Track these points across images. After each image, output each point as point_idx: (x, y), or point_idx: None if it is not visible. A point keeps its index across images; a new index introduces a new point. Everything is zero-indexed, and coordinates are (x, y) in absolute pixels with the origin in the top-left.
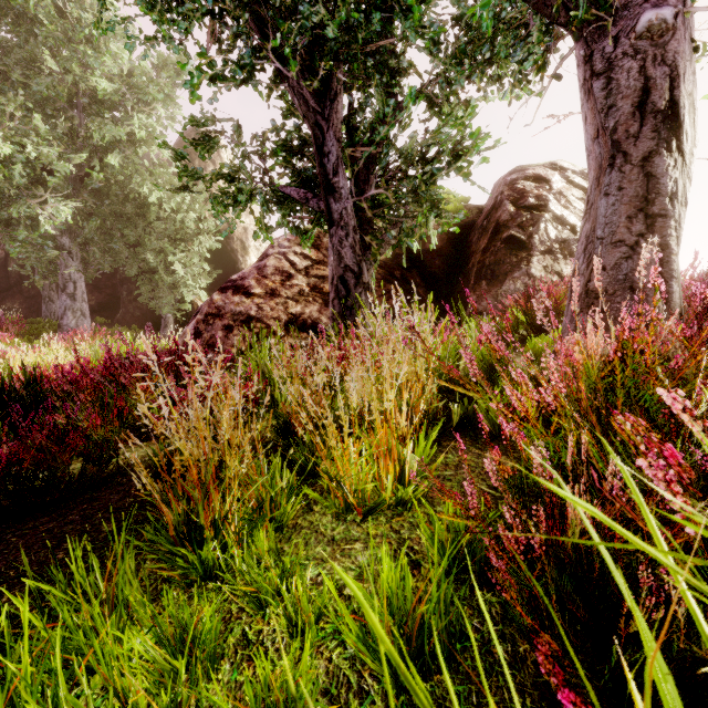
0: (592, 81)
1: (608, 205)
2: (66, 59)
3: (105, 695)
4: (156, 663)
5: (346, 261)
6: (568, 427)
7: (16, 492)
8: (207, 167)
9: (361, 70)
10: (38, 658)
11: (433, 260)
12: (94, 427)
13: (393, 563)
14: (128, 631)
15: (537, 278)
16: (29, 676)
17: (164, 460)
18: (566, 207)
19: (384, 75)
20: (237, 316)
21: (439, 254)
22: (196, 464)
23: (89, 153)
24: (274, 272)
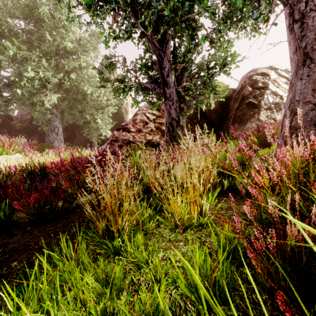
0: (293, 24)
1: (302, 84)
2: (55, 35)
3: (75, 301)
4: (96, 289)
5: (172, 115)
6: (284, 191)
7: (37, 214)
8: (111, 77)
9: (179, 29)
10: (49, 283)
11: (211, 114)
12: (67, 188)
13: (201, 252)
14: (84, 274)
15: (263, 121)
16: (46, 290)
17: (96, 202)
18: (278, 87)
19: (190, 30)
20: (124, 141)
21: (214, 112)
22: (109, 204)
23: (63, 74)
24: (140, 121)
